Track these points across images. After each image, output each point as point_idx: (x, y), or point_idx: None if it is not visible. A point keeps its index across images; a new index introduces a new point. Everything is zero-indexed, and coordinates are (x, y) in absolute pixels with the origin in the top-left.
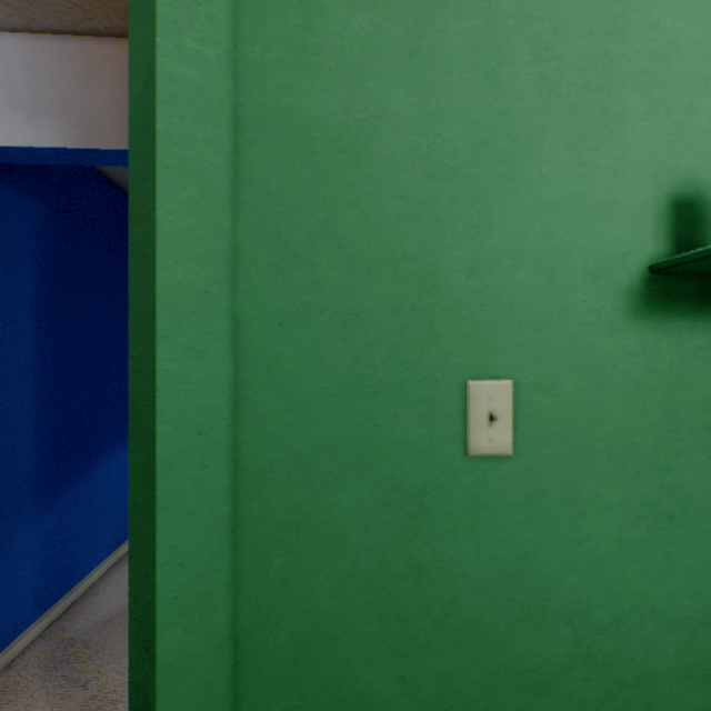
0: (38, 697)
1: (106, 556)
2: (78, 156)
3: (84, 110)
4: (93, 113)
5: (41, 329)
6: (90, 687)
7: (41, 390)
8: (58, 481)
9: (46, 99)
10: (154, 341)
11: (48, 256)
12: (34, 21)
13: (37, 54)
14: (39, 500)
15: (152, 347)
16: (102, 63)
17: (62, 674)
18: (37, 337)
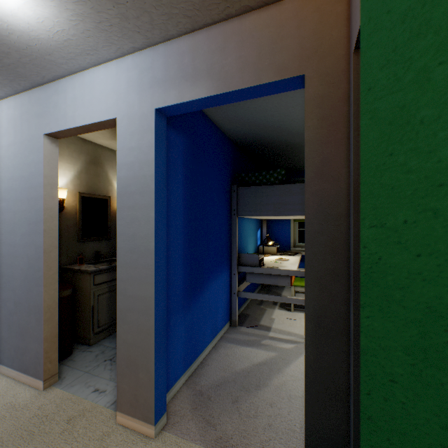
0: (191, 424)
1: (209, 342)
2: (215, 100)
3: (221, 69)
4: (226, 70)
5: (185, 209)
6: (217, 429)
7: (185, 244)
8: (191, 296)
9: (200, 69)
10: (445, 210)
11: (187, 167)
12: (196, 23)
13: (196, 44)
14: (184, 306)
15: (437, 216)
16: (231, 36)
17: (200, 414)
18: (183, 213)
